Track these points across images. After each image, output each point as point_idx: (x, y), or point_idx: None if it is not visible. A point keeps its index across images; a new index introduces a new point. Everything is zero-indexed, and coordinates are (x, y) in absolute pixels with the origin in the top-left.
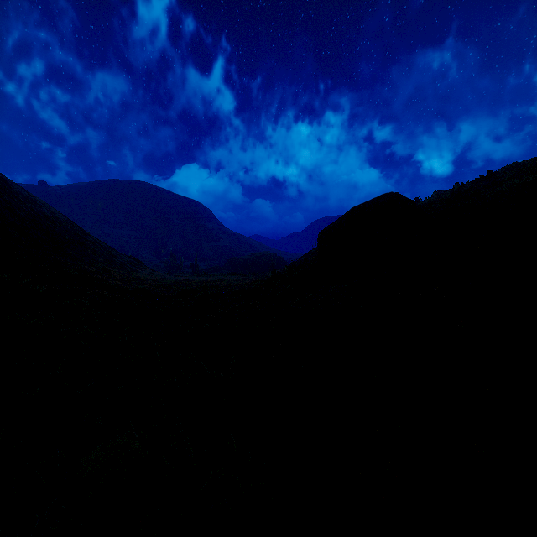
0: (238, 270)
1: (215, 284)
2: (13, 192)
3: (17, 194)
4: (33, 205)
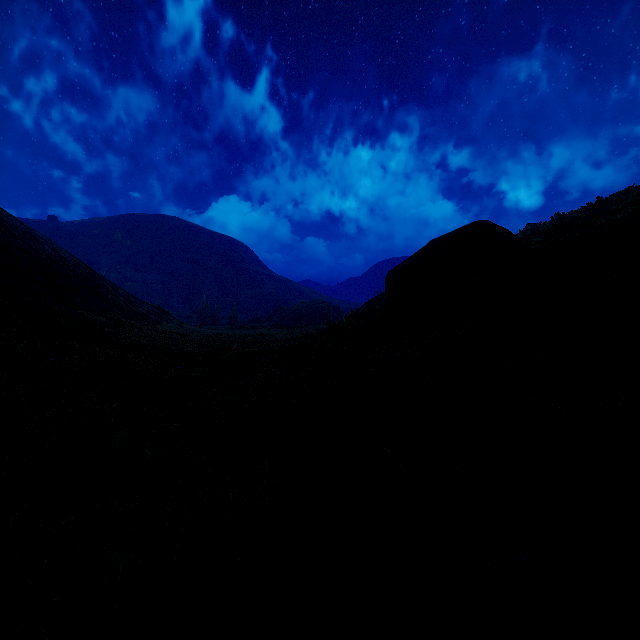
0: (285, 322)
1: (256, 338)
2: (6, 225)
3: (11, 227)
4: (32, 242)
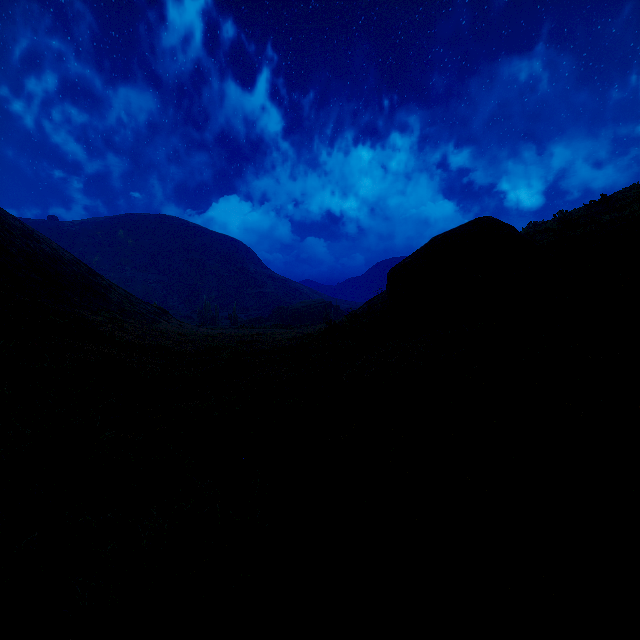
0: (286, 322)
1: (255, 338)
2: (4, 223)
3: (8, 226)
4: (30, 241)
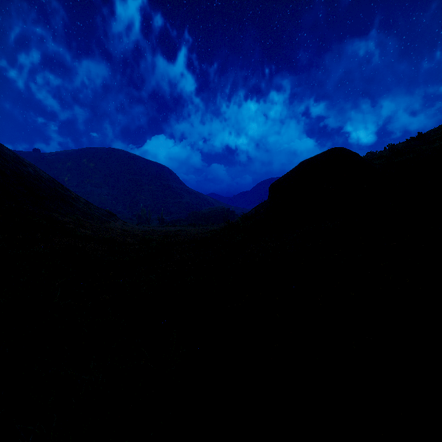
0: (197, 222)
1: (176, 233)
2: (1, 153)
3: (4, 154)
4: (19, 165)
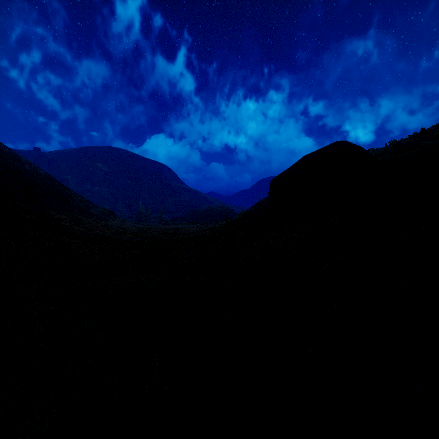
0: (196, 220)
1: (174, 231)
2: None
3: None
4: (15, 162)
